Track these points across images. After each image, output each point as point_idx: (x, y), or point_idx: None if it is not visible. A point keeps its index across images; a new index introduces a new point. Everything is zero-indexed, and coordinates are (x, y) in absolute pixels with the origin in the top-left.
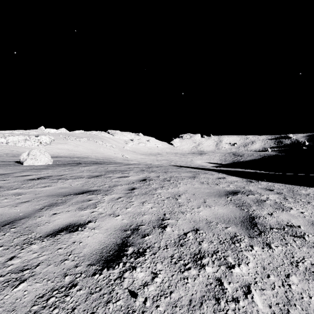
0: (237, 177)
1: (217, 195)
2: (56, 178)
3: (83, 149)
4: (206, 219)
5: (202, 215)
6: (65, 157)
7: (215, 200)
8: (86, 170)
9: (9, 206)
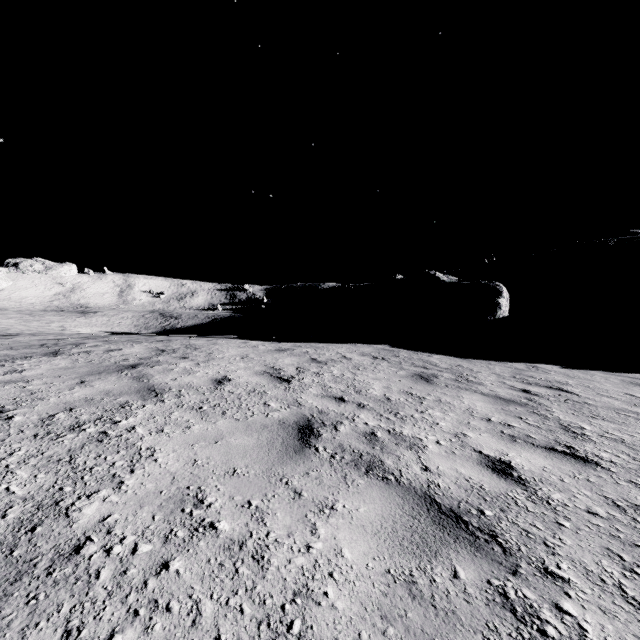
0: (258, 341)
1: (274, 352)
2: None
3: None
4: (294, 363)
5: (289, 362)
6: None
7: (280, 355)
8: None
9: (80, 387)
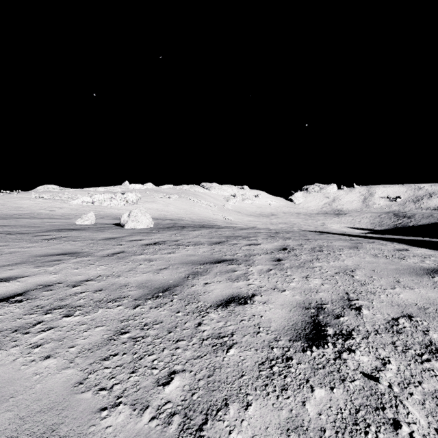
0: (430, 250)
1: (412, 273)
2: (174, 244)
3: (175, 209)
4: (415, 304)
5: (406, 298)
6: (156, 219)
7: (414, 280)
8: (200, 236)
9: (151, 273)
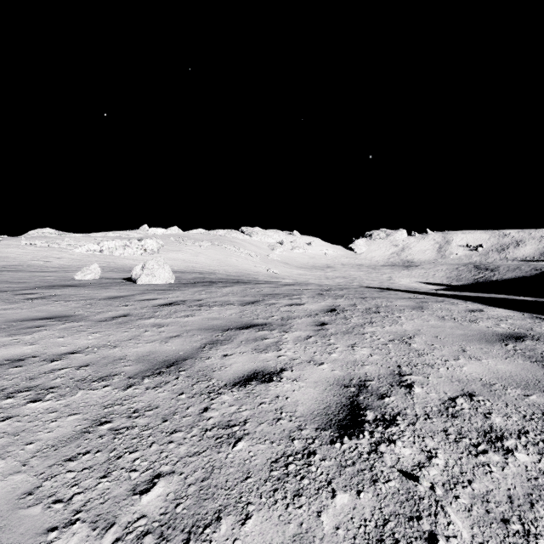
0: (508, 310)
1: (482, 339)
2: (195, 305)
3: (206, 260)
4: (480, 379)
5: (470, 371)
6: (181, 272)
7: (482, 349)
8: (231, 293)
9: (158, 342)
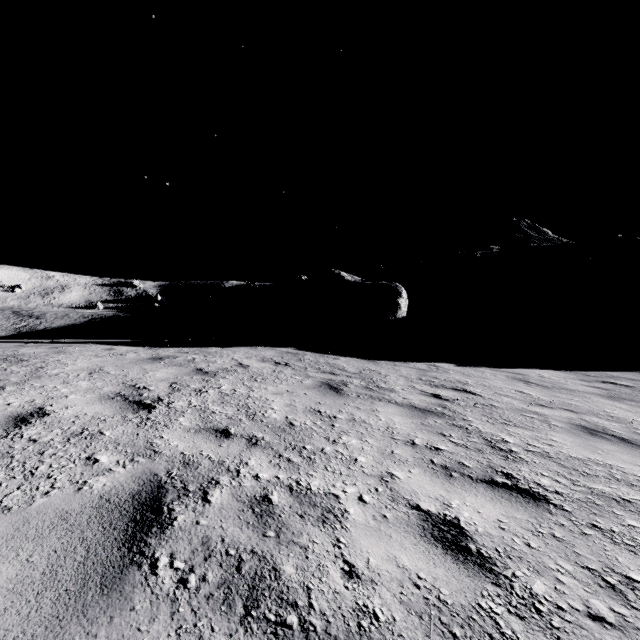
0: (130, 347)
1: (145, 362)
2: None
3: None
4: (170, 377)
5: (162, 376)
6: None
7: (153, 366)
8: None
9: None
